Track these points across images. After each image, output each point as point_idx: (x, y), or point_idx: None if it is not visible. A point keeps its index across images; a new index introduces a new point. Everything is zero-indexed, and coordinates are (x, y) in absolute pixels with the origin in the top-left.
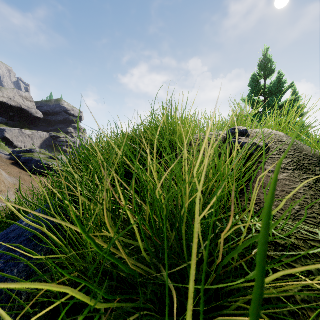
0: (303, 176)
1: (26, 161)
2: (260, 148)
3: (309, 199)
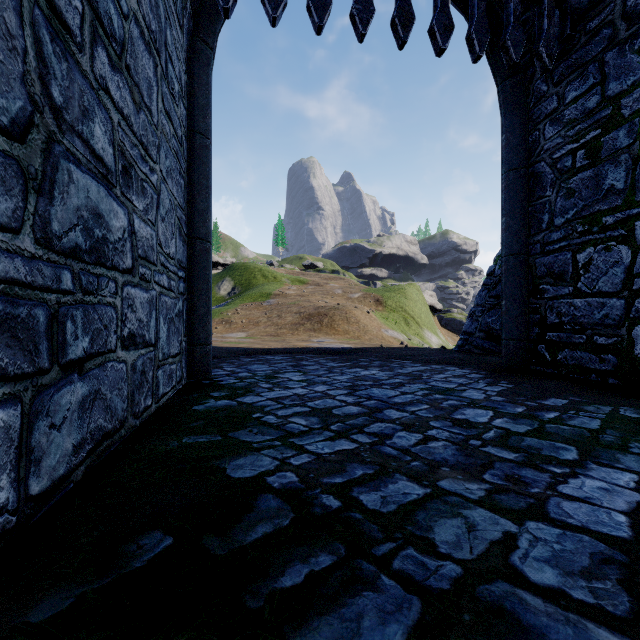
0: None
1: (448, 322)
2: None
3: None
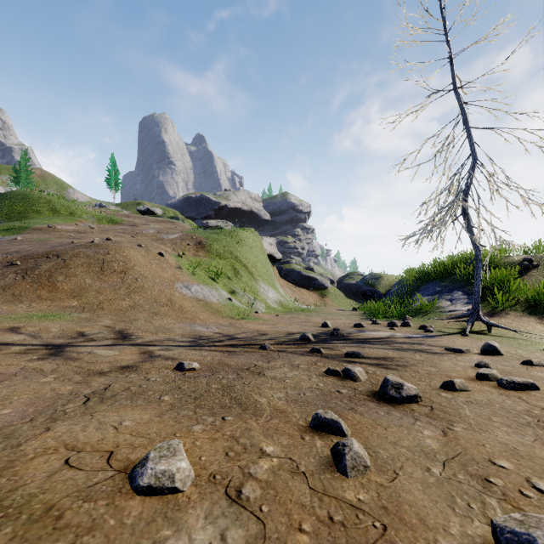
0: (543, 274)
1: (288, 272)
2: (533, 266)
3: (539, 278)
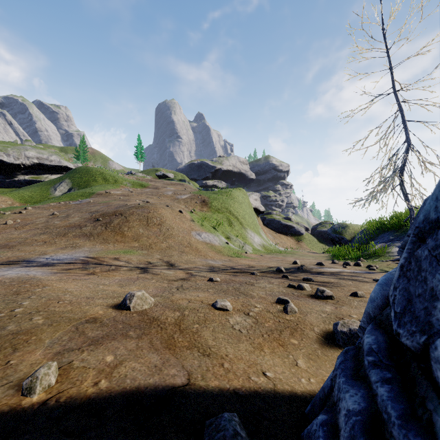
0: None
1: (270, 221)
2: None
3: None
